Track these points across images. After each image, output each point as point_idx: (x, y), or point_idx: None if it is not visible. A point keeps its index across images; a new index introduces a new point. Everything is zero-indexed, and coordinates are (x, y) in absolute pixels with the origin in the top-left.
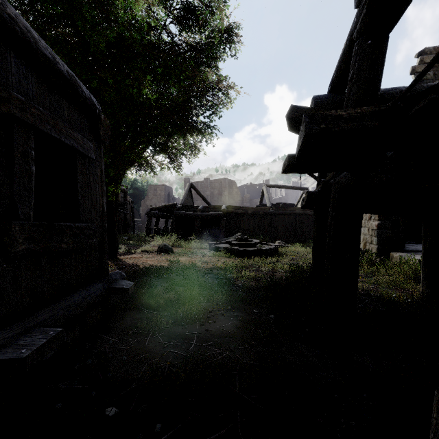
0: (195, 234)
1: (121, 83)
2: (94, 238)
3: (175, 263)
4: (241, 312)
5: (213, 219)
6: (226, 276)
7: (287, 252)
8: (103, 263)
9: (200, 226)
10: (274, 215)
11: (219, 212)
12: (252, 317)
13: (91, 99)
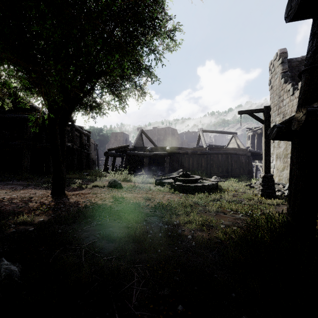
0: (144, 170)
1: None
2: None
3: (119, 200)
4: None
5: (159, 158)
6: (171, 221)
7: (225, 187)
8: None
9: (149, 163)
10: (209, 155)
11: (164, 152)
12: None
13: None
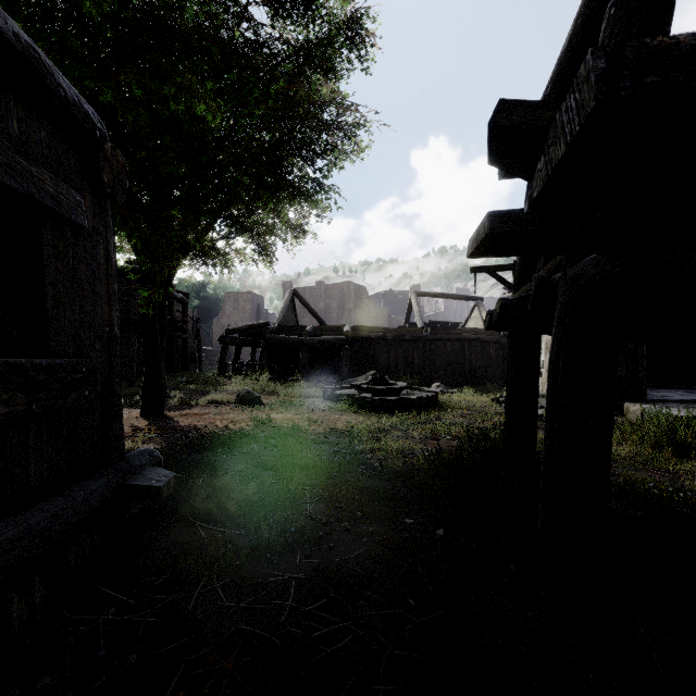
0: (301, 373)
1: (157, 94)
2: (85, 388)
3: (264, 423)
4: (381, 524)
5: (330, 348)
6: (351, 449)
7: (452, 402)
8: (112, 437)
9: (309, 358)
10: (428, 342)
11: (340, 337)
12: (402, 536)
13: (82, 107)
